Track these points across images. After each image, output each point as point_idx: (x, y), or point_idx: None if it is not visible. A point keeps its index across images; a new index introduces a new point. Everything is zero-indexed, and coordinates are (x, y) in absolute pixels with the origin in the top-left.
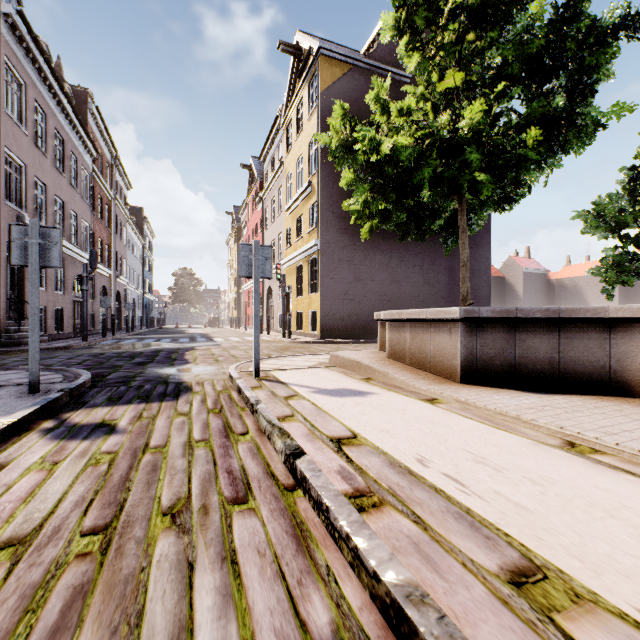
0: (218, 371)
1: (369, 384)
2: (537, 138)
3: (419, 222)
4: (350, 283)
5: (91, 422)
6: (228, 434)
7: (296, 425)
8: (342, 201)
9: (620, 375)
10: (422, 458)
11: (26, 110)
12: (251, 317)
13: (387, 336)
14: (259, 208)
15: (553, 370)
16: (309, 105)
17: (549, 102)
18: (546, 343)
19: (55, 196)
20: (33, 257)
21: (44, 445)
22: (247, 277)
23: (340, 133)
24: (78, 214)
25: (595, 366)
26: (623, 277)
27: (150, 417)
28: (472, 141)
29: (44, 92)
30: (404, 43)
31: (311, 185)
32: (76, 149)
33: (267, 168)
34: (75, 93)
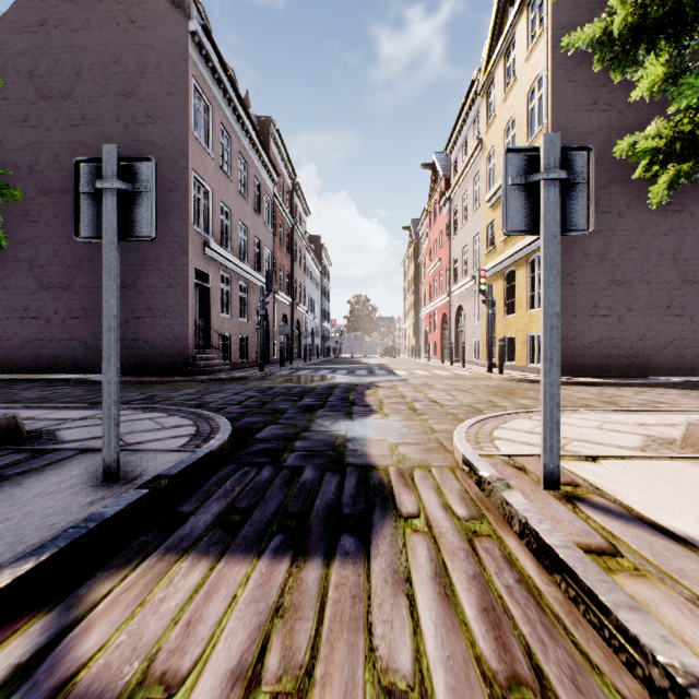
0: (427, 438)
1: None
2: None
3: None
4: (602, 289)
5: (102, 684)
6: None
7: None
8: None
9: None
10: None
11: (212, 133)
12: (433, 345)
13: None
14: (444, 212)
15: None
16: (527, 38)
17: None
18: None
19: (240, 222)
20: (108, 218)
21: None
22: (522, 232)
23: (629, 2)
24: (261, 240)
25: None
26: None
27: None
28: None
29: (229, 115)
30: None
31: None
32: (259, 174)
33: (456, 158)
34: (259, 121)
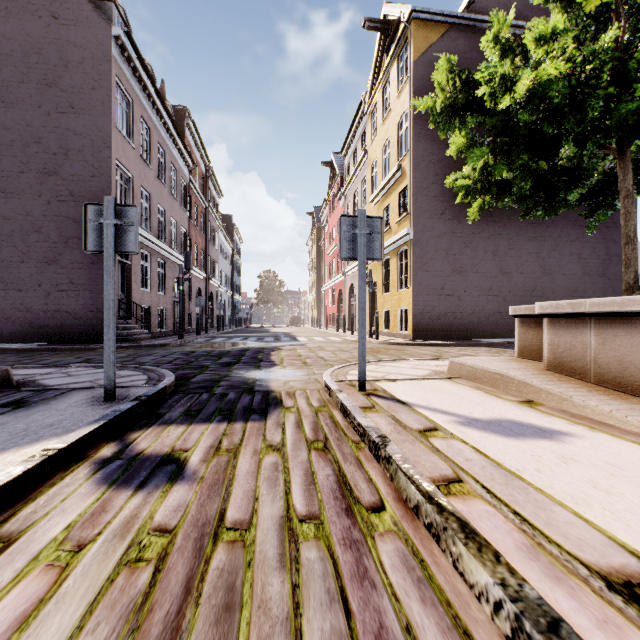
0: (309, 377)
1: (541, 413)
2: None
3: (551, 192)
4: (447, 276)
5: (157, 452)
6: (349, 505)
7: (483, 511)
8: (438, 182)
9: None
10: None
11: (133, 125)
12: (332, 316)
13: (545, 338)
14: (340, 204)
15: None
16: (398, 81)
17: None
18: None
19: (158, 205)
20: (108, 241)
21: (84, 495)
22: (349, 259)
23: (447, 90)
24: (177, 221)
25: None
26: None
27: (230, 449)
28: None
29: (148, 109)
30: None
31: (401, 168)
32: (175, 161)
33: (349, 161)
34: (175, 111)
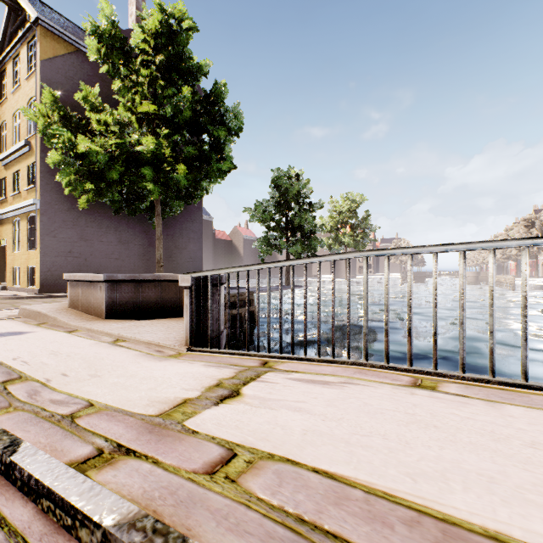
0: None
1: (37, 327)
2: (185, 170)
3: (130, 202)
4: (76, 242)
5: None
6: None
7: None
8: None
9: (183, 307)
10: (18, 357)
11: None
12: None
13: (69, 292)
14: None
15: (158, 307)
16: (28, 65)
17: (198, 148)
18: (155, 293)
19: None
20: None
21: None
22: None
23: (48, 117)
24: None
25: (174, 304)
26: (267, 249)
27: None
28: (151, 159)
29: None
30: (105, 70)
31: (30, 144)
32: None
33: None
34: None
